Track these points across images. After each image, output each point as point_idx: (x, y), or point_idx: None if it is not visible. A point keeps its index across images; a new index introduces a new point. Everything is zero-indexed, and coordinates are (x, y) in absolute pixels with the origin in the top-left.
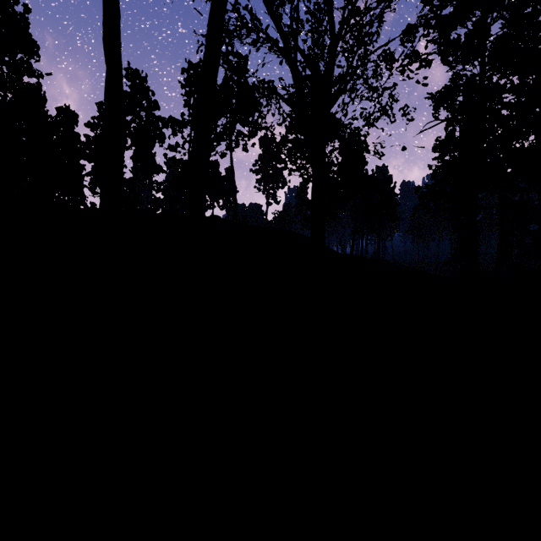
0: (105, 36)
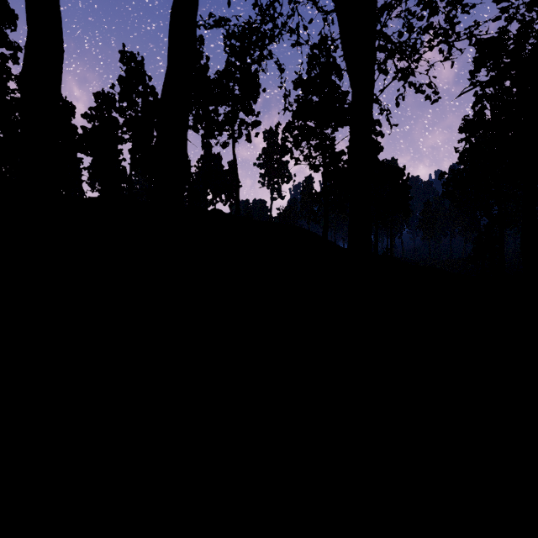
0: None
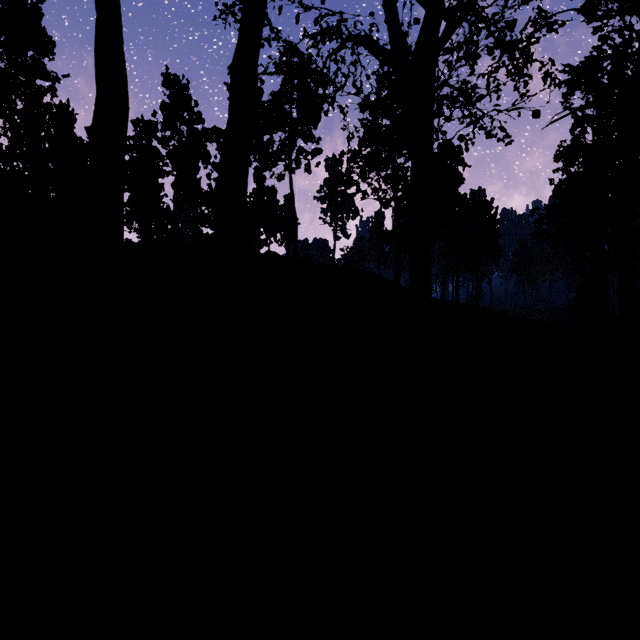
0: None
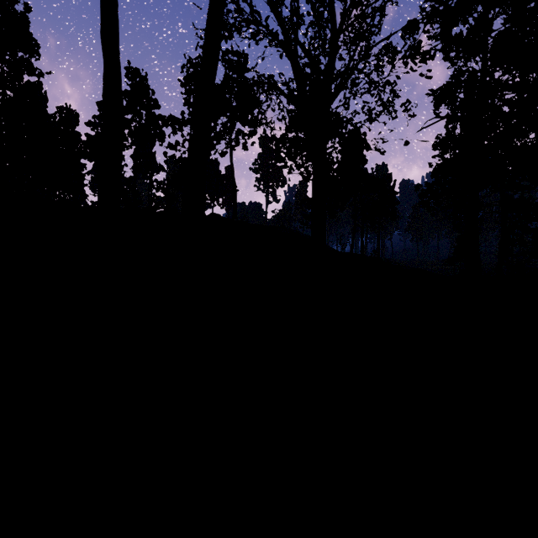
0: (102, 31)
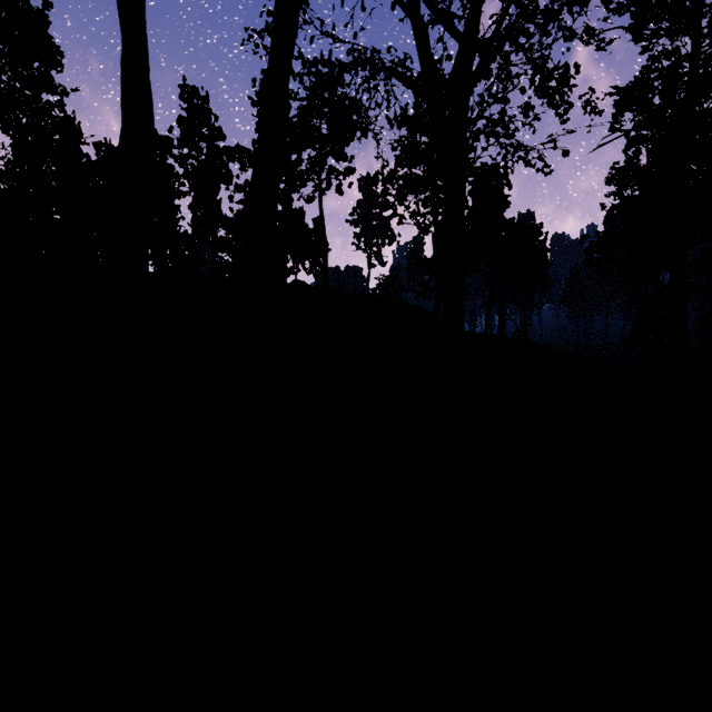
0: None
